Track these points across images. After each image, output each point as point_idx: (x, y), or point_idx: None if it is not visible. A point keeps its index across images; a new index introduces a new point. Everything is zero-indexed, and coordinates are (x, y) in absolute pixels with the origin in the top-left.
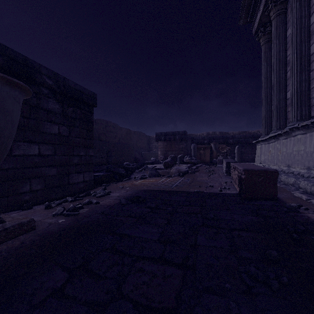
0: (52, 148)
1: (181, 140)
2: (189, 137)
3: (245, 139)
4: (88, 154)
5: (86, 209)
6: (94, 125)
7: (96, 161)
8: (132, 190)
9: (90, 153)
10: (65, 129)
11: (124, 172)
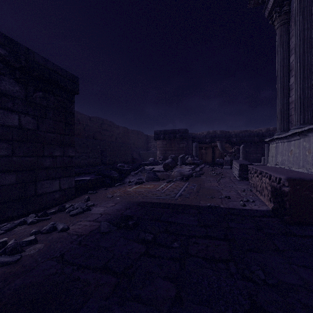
0: (7, 147)
1: (181, 138)
2: (190, 136)
3: (249, 137)
4: (66, 155)
5: (38, 246)
6: (89, 123)
7: (89, 161)
8: (122, 202)
9: (70, 153)
10: (30, 120)
11: (117, 175)
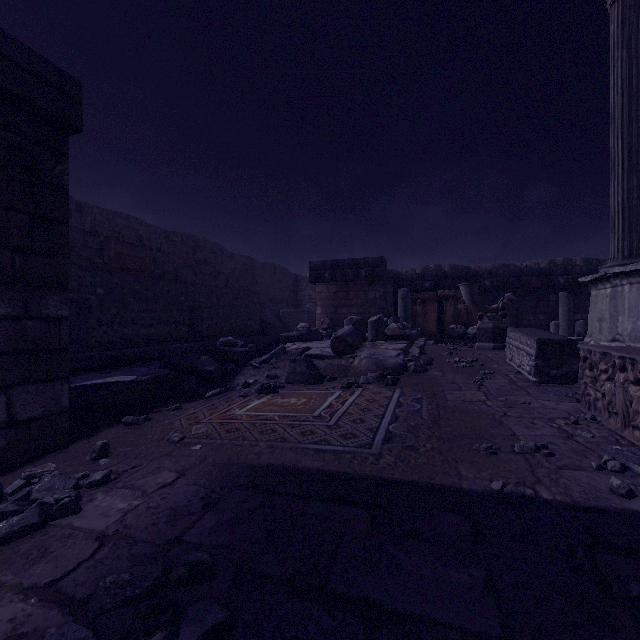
0: None
1: (372, 279)
2: (389, 274)
3: (520, 278)
4: (36, 314)
5: None
6: (165, 246)
7: (161, 331)
8: (202, 469)
9: (51, 310)
10: None
11: (215, 368)
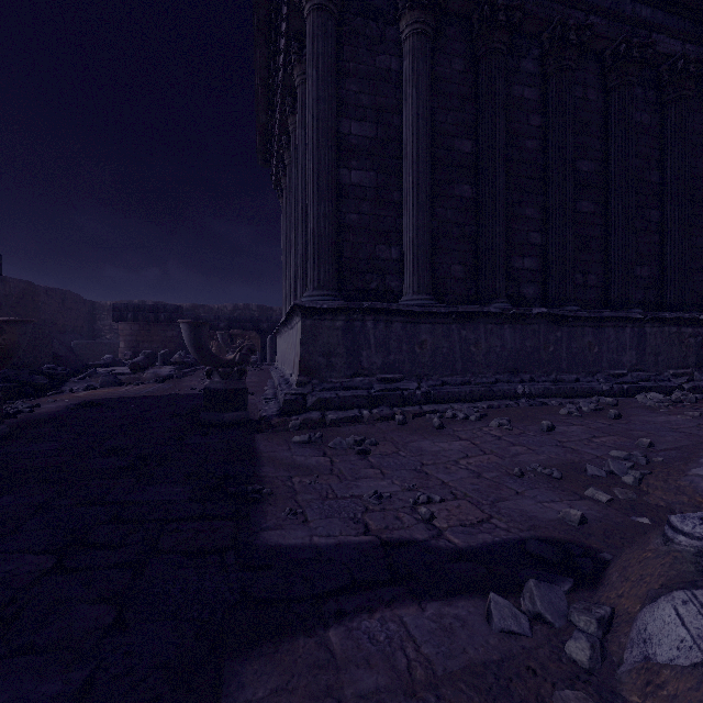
0: None
1: (170, 321)
2: (190, 316)
3: None
4: None
5: (22, 415)
6: None
7: None
8: (77, 401)
9: None
10: None
11: (48, 381)
